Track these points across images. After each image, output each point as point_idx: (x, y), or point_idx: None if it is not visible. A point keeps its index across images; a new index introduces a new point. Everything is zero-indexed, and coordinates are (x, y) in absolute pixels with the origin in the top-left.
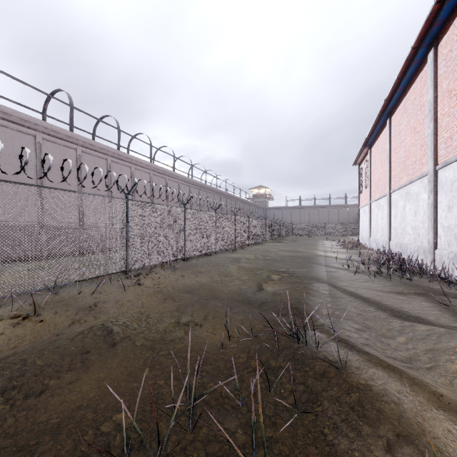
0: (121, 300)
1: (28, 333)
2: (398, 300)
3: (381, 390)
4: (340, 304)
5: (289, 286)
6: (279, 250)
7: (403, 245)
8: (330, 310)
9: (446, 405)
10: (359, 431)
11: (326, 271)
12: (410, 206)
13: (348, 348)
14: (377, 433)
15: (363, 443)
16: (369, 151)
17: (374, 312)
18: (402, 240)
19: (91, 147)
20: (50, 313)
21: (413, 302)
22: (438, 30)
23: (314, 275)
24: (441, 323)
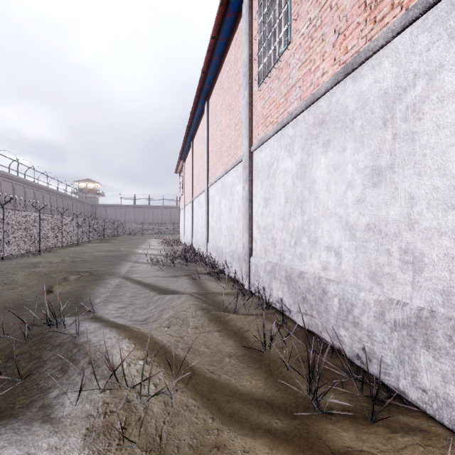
0: None
1: None
2: (170, 282)
3: (98, 340)
4: (120, 292)
5: (81, 284)
6: (97, 251)
7: (197, 241)
8: (105, 297)
9: (134, 336)
10: (67, 371)
11: (130, 267)
12: (200, 212)
13: (95, 321)
14: (78, 367)
15: (66, 377)
16: (184, 163)
17: (148, 293)
18: (197, 237)
19: None
20: None
21: (179, 281)
22: (208, 90)
23: (115, 271)
24: (185, 292)
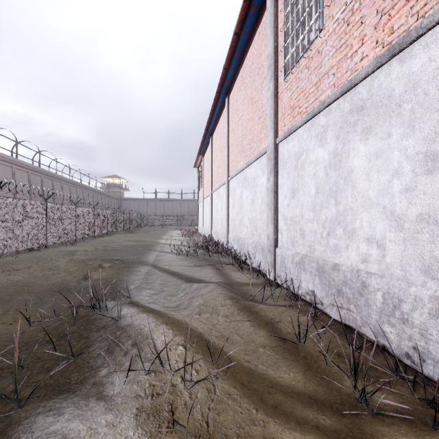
0: None
1: None
2: (195, 271)
3: (138, 324)
4: (150, 279)
5: (115, 271)
6: (125, 241)
7: (217, 232)
8: (139, 284)
9: (170, 322)
10: (113, 352)
11: (156, 256)
12: (220, 204)
13: (133, 306)
14: (123, 349)
15: (113, 357)
16: (203, 158)
17: (175, 281)
18: (217, 228)
19: None
20: None
21: (203, 271)
22: (229, 86)
23: (144, 260)
24: (211, 281)
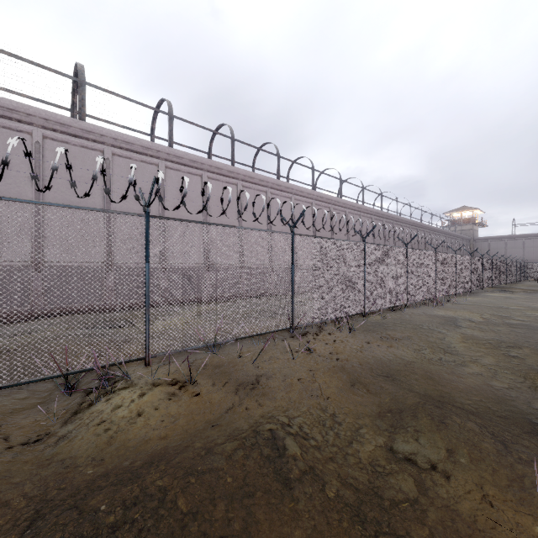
0: (289, 375)
1: (182, 413)
2: None
3: None
4: None
5: None
6: (525, 308)
7: None
8: None
9: None
10: None
11: None
12: None
13: None
14: None
15: None
16: None
17: None
18: None
19: (250, 180)
20: (207, 382)
21: None
22: None
23: None
24: None
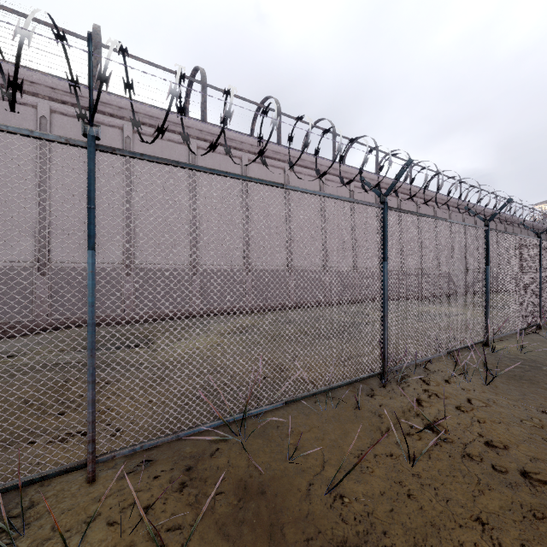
0: (429, 541)
1: None
2: None
3: None
4: None
5: None
6: None
7: None
8: None
9: None
10: None
11: None
12: None
13: None
14: None
15: None
16: None
17: None
18: None
19: (300, 163)
20: None
21: None
22: None
23: None
24: None
